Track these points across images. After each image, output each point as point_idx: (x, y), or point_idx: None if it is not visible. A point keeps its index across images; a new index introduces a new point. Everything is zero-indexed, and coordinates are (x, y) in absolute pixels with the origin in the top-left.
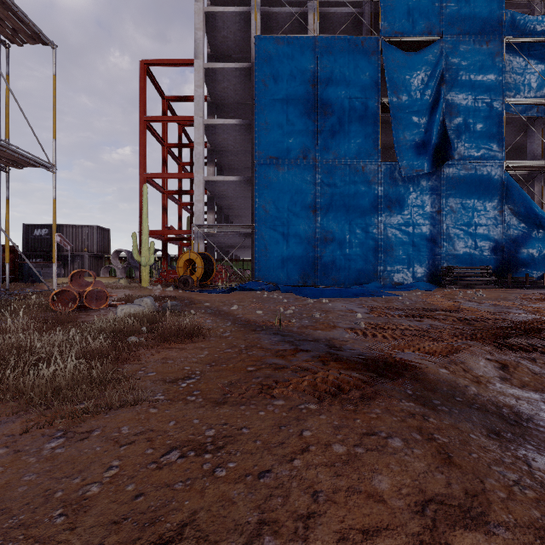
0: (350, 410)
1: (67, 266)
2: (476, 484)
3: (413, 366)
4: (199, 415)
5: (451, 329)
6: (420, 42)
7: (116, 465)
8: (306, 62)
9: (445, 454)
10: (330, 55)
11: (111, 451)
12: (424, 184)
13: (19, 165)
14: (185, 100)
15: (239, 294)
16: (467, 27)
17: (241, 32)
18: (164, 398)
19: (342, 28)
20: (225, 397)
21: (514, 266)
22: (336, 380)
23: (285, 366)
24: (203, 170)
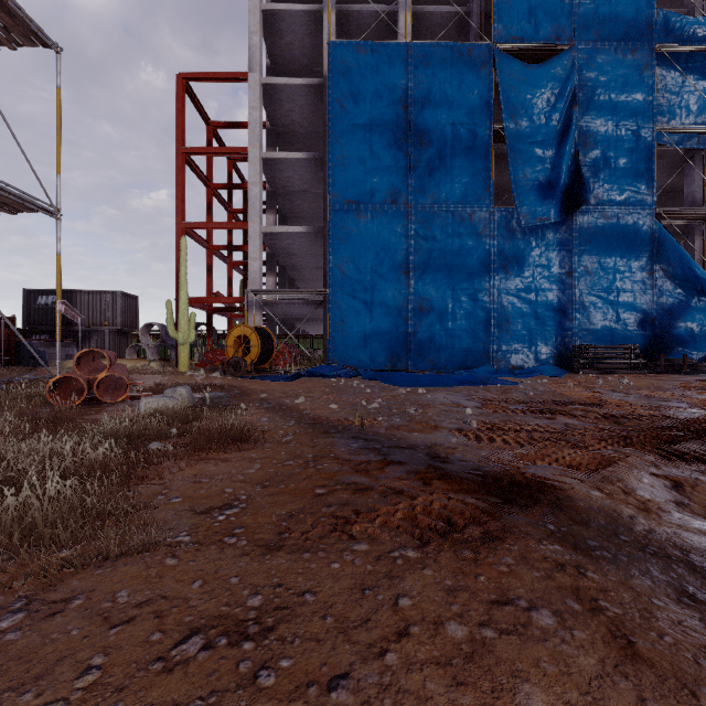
0: (468, 558)
1: (82, 345)
2: (686, 701)
3: (552, 486)
4: (240, 570)
5: (596, 430)
6: (545, 50)
7: (97, 664)
8: (395, 76)
9: (623, 638)
10: (428, 68)
11: (94, 637)
12: (550, 237)
13: (11, 209)
14: (236, 126)
15: (307, 381)
16: (606, 31)
17: (310, 38)
18: (190, 539)
19: (443, 33)
20: (280, 538)
21: (668, 345)
22: (444, 509)
23: (370, 487)
24: (261, 219)
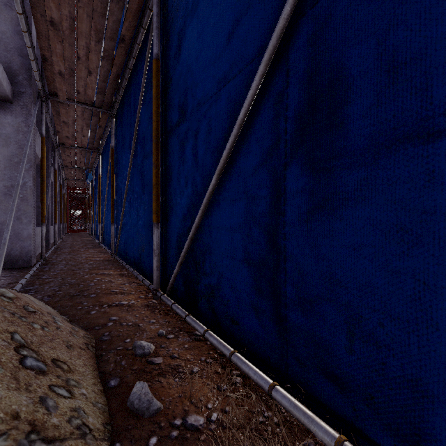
0: None
1: None
2: None
3: None
4: None
5: None
6: None
7: None
8: None
9: None
10: None
11: None
12: None
13: None
14: None
15: None
16: None
17: None
18: None
19: None
20: None
21: None
22: None
23: None
24: None
